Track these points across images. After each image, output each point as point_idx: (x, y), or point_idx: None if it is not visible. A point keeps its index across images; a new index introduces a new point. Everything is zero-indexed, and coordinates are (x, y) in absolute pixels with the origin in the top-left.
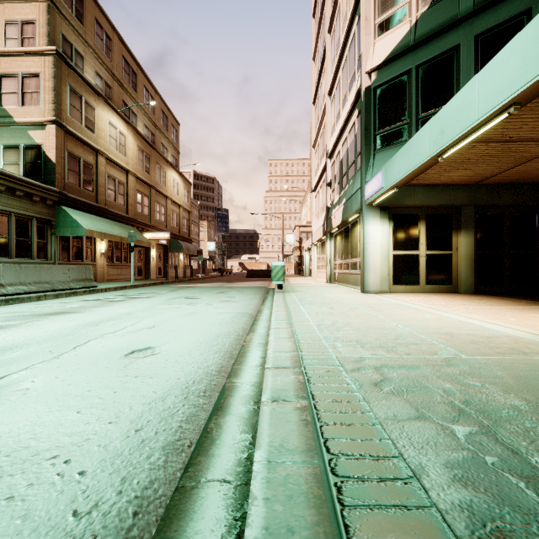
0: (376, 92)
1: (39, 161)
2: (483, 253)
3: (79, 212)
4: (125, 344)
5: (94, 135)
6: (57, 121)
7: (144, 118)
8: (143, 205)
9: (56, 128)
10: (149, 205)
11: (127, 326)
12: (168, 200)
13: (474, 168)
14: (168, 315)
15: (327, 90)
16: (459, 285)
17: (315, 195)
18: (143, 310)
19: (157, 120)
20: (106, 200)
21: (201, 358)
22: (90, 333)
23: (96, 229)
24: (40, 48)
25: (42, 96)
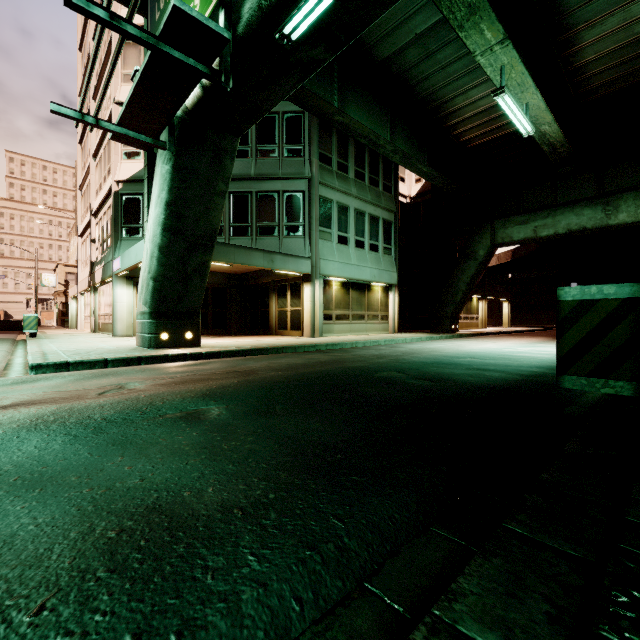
0: (123, 197)
1: None
2: None
3: None
4: None
5: None
6: None
7: None
8: None
9: None
10: None
11: None
12: None
13: None
14: None
15: (91, 152)
16: None
17: (82, 242)
18: None
19: None
20: None
21: None
22: None
23: None
24: None
25: None
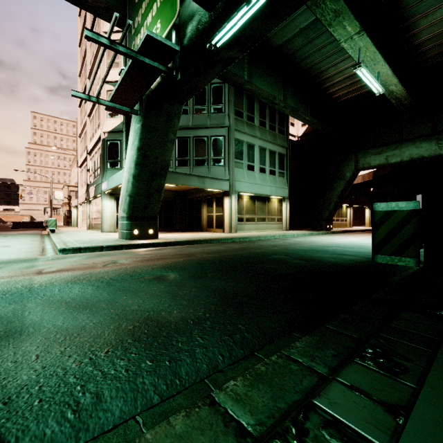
0: (108, 142)
1: None
2: None
3: None
4: None
5: None
6: None
7: None
8: None
9: None
10: None
11: None
12: None
13: None
14: None
15: (87, 113)
16: None
17: (81, 171)
18: None
19: None
20: None
21: (32, 245)
22: None
23: None
24: None
25: None
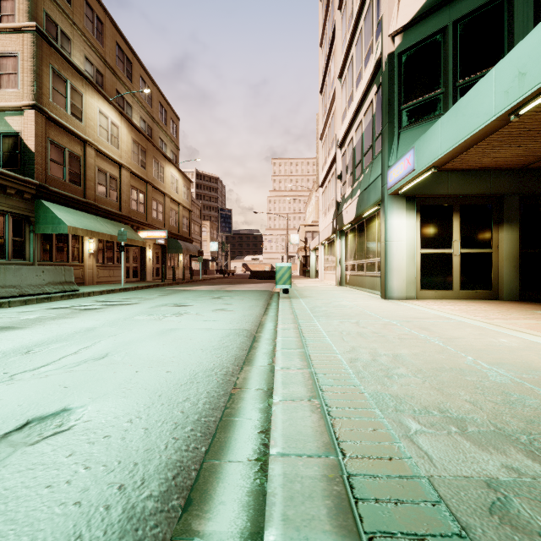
0: (402, 58)
1: (17, 150)
2: (530, 251)
3: (63, 208)
4: (32, 398)
5: (82, 124)
6: (37, 106)
7: (140, 110)
8: (139, 202)
9: (35, 113)
10: (145, 202)
11: (68, 354)
12: (167, 198)
13: (530, 144)
14: (139, 333)
15: (337, 73)
16: (501, 289)
17: (322, 191)
18: (111, 324)
19: (154, 113)
20: (96, 195)
21: (141, 447)
22: (0, 369)
23: (81, 226)
24: (18, 24)
25: (20, 78)
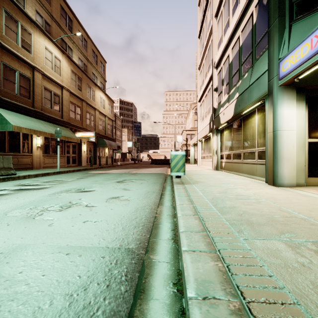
0: None
1: None
2: None
3: (13, 113)
4: None
5: (31, 54)
6: None
7: (78, 53)
8: (76, 113)
9: None
10: (81, 113)
11: None
12: (97, 111)
13: None
14: None
15: (213, 13)
16: None
17: (200, 104)
18: None
19: (88, 56)
20: (43, 106)
21: None
22: None
23: (25, 126)
24: None
25: None
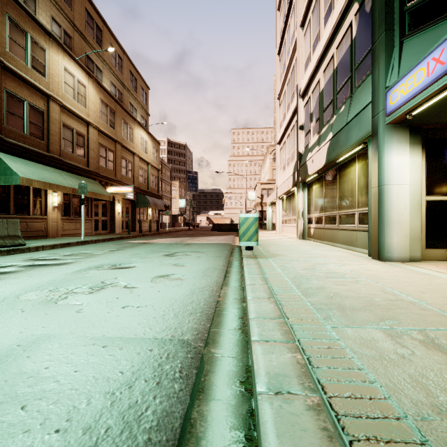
0: None
1: None
2: None
3: (20, 160)
4: None
5: (45, 78)
6: None
7: (110, 75)
8: (107, 160)
9: None
10: (114, 159)
11: None
12: (136, 157)
13: None
14: None
15: (299, 21)
16: None
17: (280, 148)
18: None
19: (125, 80)
20: (61, 150)
21: None
22: None
23: (38, 178)
24: None
25: None
